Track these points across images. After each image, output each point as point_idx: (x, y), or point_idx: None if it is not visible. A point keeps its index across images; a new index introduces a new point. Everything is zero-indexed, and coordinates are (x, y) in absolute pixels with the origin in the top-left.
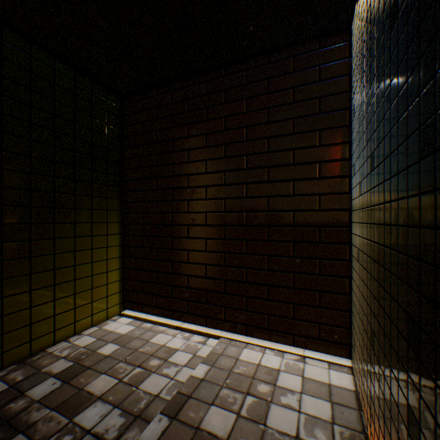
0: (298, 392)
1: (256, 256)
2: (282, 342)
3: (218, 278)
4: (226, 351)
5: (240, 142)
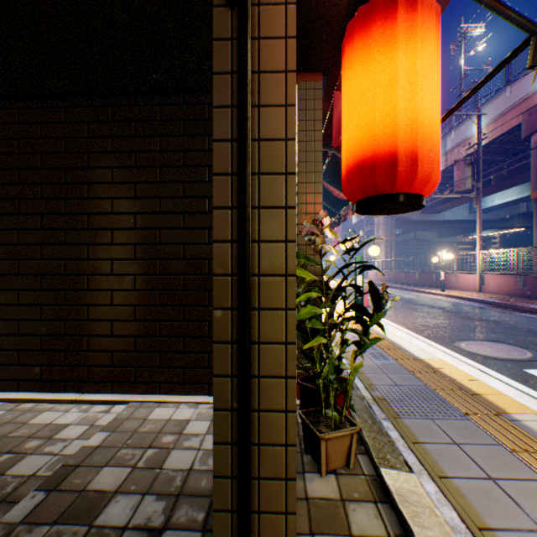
0: (203, 434)
1: (172, 307)
2: (199, 394)
3: (128, 334)
4: (134, 414)
5: (155, 183)
